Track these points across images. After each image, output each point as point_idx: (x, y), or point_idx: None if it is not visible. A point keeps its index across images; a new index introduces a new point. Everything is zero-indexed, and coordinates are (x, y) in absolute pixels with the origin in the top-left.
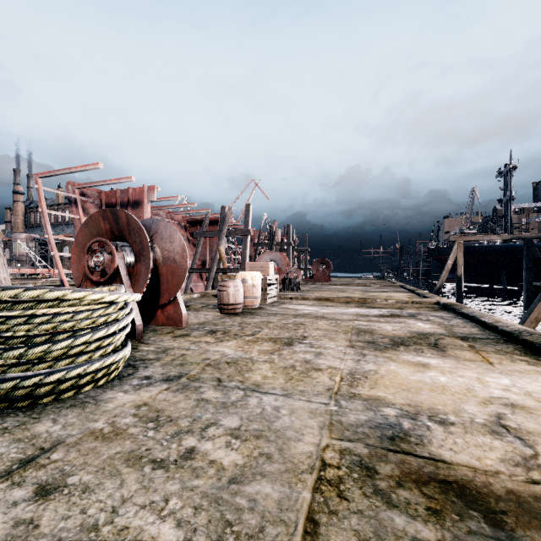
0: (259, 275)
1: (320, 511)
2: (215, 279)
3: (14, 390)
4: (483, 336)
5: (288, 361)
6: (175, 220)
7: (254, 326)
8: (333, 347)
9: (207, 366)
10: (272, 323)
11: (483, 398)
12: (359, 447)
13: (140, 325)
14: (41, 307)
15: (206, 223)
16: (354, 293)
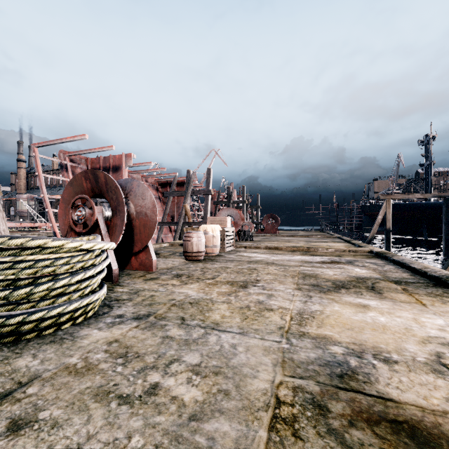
0: (218, 228)
1: None
2: (181, 231)
3: (1, 327)
4: (414, 281)
5: (244, 302)
6: (148, 182)
7: (213, 271)
8: (283, 290)
9: (172, 306)
10: (229, 268)
11: (421, 337)
12: (311, 385)
13: (116, 269)
14: (25, 254)
15: (174, 184)
16: (299, 243)
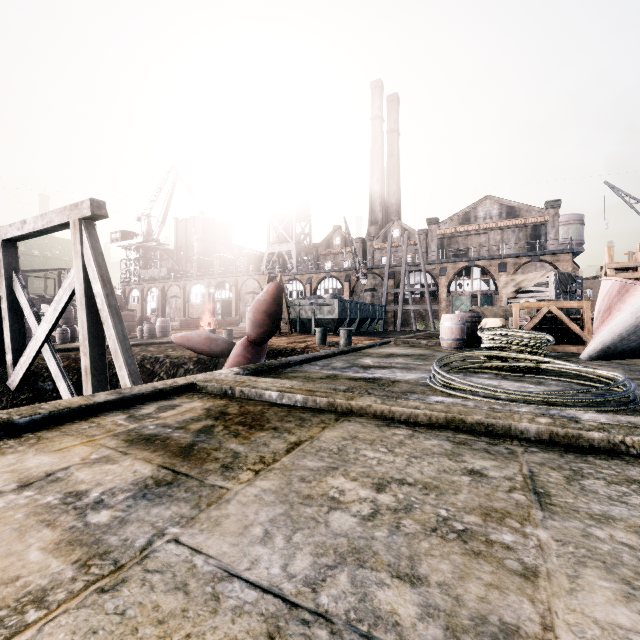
0: None
1: (281, 453)
2: None
3: None
4: None
5: None
6: None
7: None
8: None
9: None
10: None
11: None
12: (213, 479)
13: None
14: None
15: None
16: None
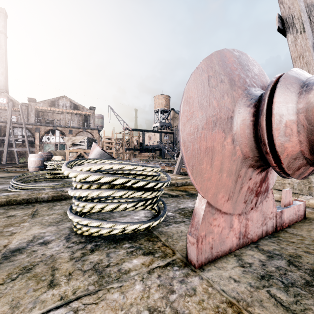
0: None
1: None
2: None
3: None
4: None
5: None
6: None
7: None
8: None
9: None
10: None
11: None
12: None
13: (194, 239)
14: None
15: None
16: None
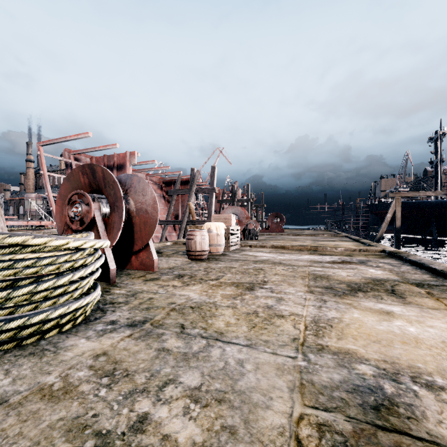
0: (222, 226)
1: None
2: (185, 230)
3: None
4: (438, 283)
5: (251, 306)
6: (153, 181)
7: (217, 271)
8: (293, 293)
9: (172, 311)
10: (234, 268)
11: None
12: (340, 420)
13: (114, 269)
14: (2, 252)
15: (178, 183)
16: (305, 242)
